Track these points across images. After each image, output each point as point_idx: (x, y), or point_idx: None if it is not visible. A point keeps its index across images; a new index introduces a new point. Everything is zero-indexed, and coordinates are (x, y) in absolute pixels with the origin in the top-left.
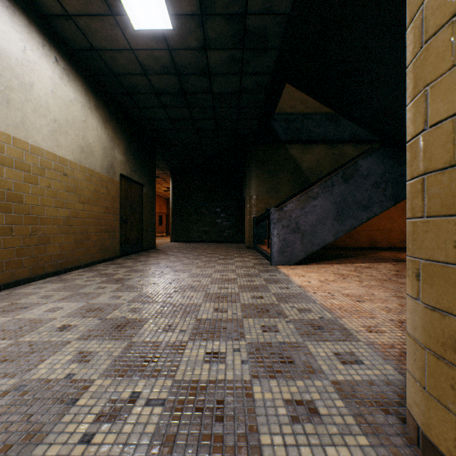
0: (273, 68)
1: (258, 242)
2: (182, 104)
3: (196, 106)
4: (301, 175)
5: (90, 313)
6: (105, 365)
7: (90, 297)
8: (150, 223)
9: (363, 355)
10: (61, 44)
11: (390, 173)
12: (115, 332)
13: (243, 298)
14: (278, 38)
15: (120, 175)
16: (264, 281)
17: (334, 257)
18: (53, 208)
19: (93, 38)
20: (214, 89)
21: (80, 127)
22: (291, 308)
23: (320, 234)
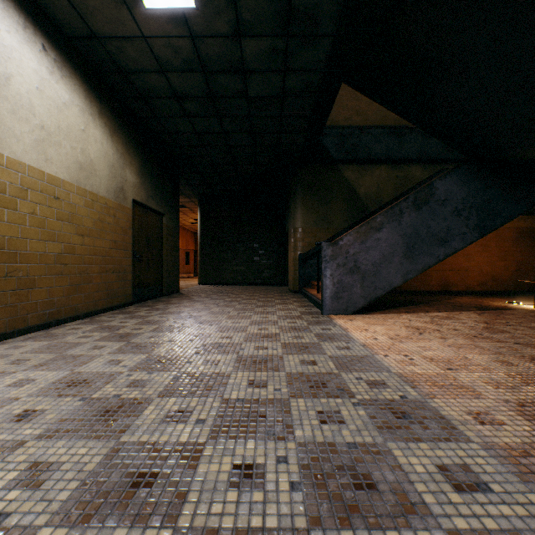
0: (326, 62)
1: (305, 285)
2: (210, 112)
3: (228, 115)
4: (358, 203)
5: (71, 388)
6: (66, 494)
7: (79, 362)
8: (172, 261)
9: (485, 470)
10: (51, 28)
11: (474, 197)
12: (99, 423)
13: (288, 363)
14: (333, 21)
15: (132, 201)
16: (316, 337)
17: (401, 304)
18: (40, 241)
19: (93, 20)
20: (251, 92)
21: (77, 138)
22: (357, 381)
23: (386, 275)
